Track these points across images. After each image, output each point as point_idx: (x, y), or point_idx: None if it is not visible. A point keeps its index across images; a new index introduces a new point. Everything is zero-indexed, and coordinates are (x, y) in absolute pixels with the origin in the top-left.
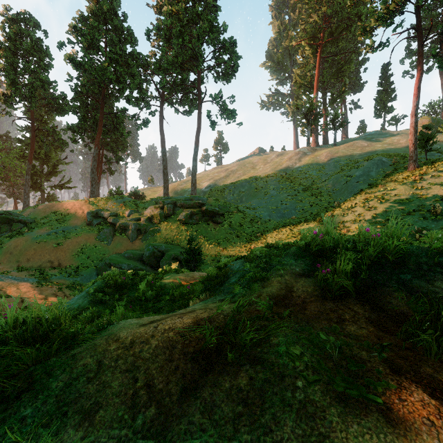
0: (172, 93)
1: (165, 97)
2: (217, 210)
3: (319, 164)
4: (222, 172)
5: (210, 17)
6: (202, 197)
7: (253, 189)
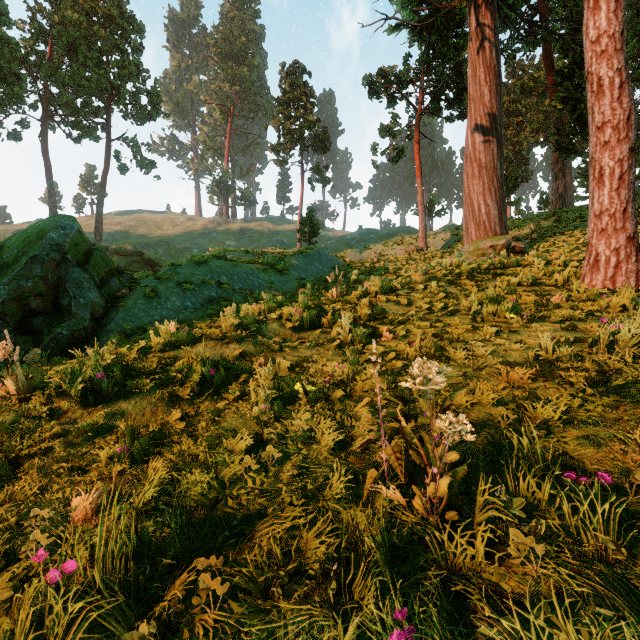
0: (53, 106)
1: (33, 104)
2: (158, 261)
3: (235, 236)
4: (113, 226)
5: (136, 60)
6: (138, 248)
7: (174, 250)
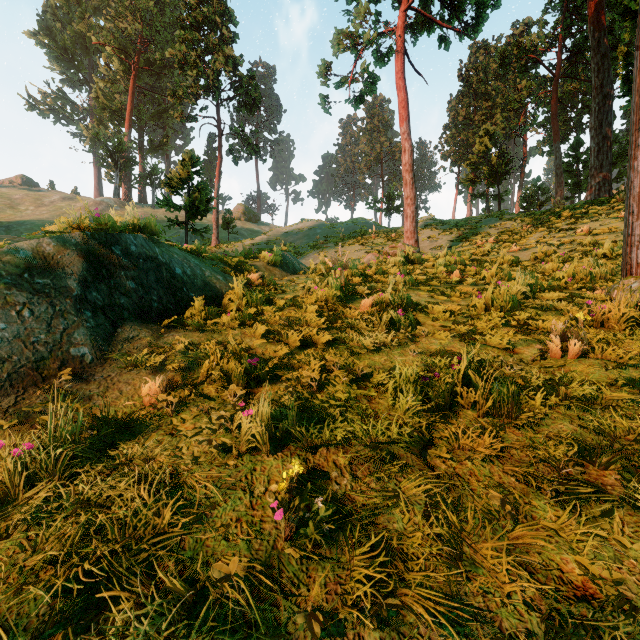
0: None
1: None
2: None
3: None
4: None
5: None
6: None
7: None
